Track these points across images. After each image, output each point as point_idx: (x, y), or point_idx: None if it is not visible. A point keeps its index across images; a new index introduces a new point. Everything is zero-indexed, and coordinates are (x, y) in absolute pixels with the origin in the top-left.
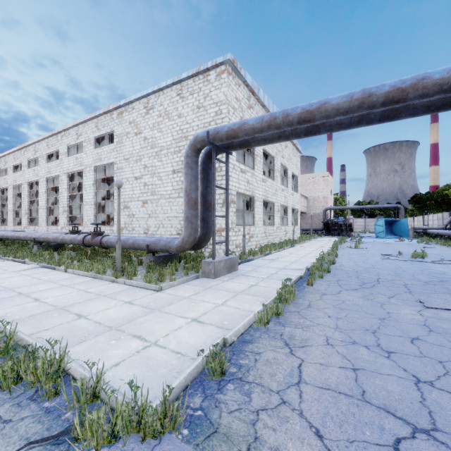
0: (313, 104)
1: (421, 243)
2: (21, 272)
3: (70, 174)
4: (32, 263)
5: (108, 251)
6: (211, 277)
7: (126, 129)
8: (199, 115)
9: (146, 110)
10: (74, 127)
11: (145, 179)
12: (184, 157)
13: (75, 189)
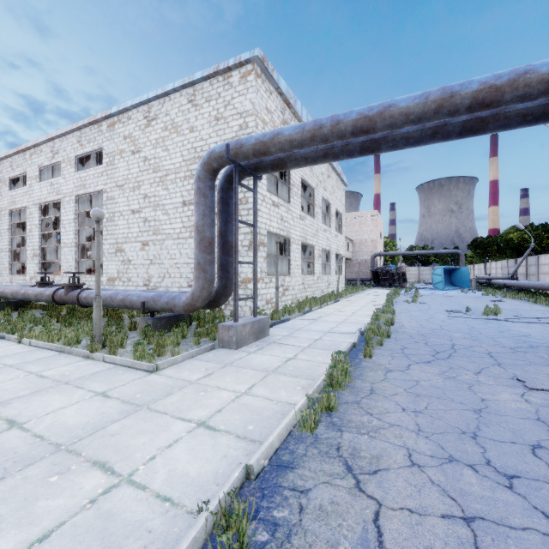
0: (373, 107)
1: (487, 296)
2: None
3: (44, 205)
4: None
5: (92, 310)
6: (231, 347)
7: (120, 146)
8: (218, 129)
9: (146, 122)
10: (48, 142)
11: (145, 213)
12: (195, 180)
13: (50, 226)
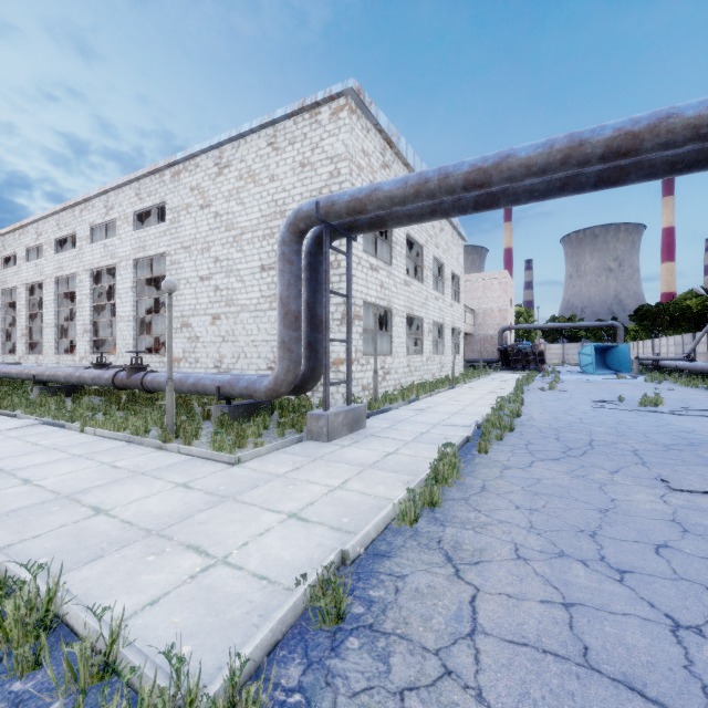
0: (488, 158)
1: (651, 382)
2: (7, 432)
3: (95, 271)
4: (26, 417)
5: (155, 397)
6: (321, 439)
7: (186, 199)
8: (304, 177)
9: (218, 170)
10: (101, 196)
11: (216, 280)
12: (279, 244)
13: (102, 296)
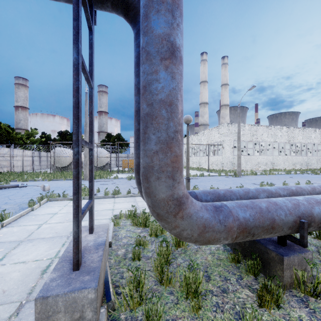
0: None
1: None
2: None
3: None
4: None
5: None
6: None
7: None
8: None
9: None
10: None
11: None
12: None
13: None
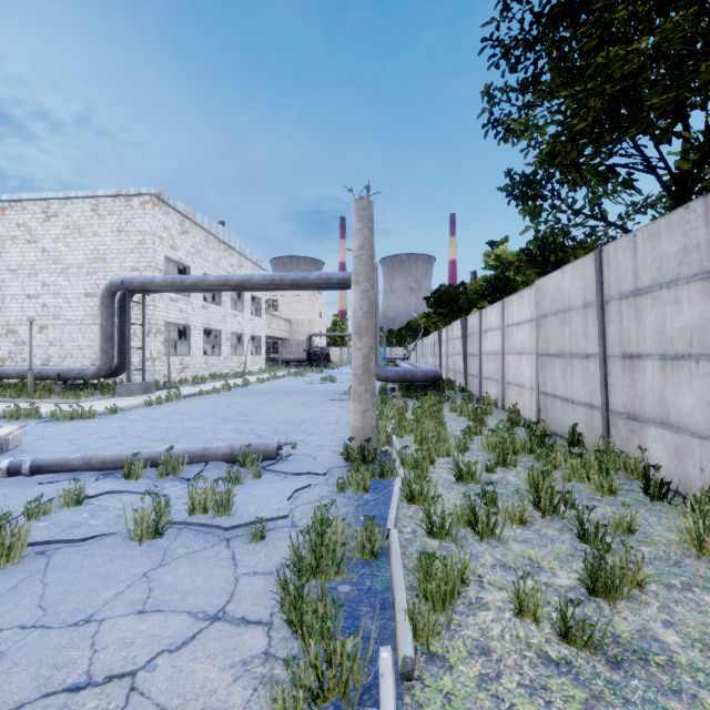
0: (199, 278)
1: None
2: None
3: None
4: None
5: None
6: (125, 396)
7: (12, 232)
8: (120, 239)
9: (45, 216)
10: None
11: (44, 299)
12: (101, 297)
13: None
